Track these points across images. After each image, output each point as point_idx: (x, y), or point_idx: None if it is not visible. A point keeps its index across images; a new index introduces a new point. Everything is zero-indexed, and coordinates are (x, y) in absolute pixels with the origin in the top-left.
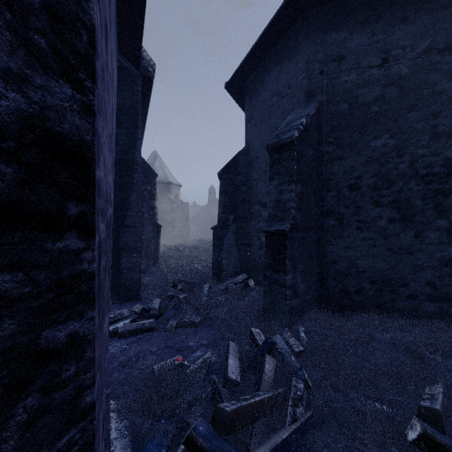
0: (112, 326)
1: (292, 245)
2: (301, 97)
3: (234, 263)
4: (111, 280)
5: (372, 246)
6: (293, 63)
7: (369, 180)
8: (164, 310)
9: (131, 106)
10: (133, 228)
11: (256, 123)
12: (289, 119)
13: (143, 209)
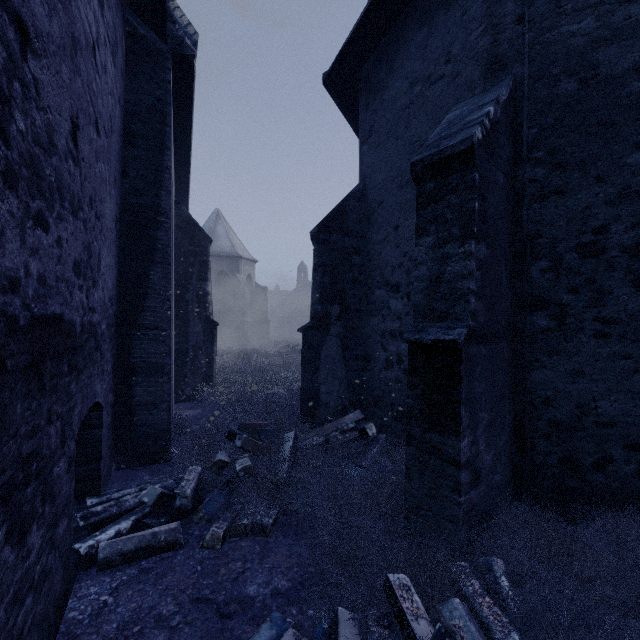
0: (89, 541)
1: (471, 372)
2: (475, 74)
3: (340, 392)
4: (114, 427)
5: (631, 371)
6: (457, 11)
7: (623, 235)
8: (209, 488)
9: (153, 108)
10: (157, 330)
11: (378, 142)
12: (453, 115)
13: (187, 296)
